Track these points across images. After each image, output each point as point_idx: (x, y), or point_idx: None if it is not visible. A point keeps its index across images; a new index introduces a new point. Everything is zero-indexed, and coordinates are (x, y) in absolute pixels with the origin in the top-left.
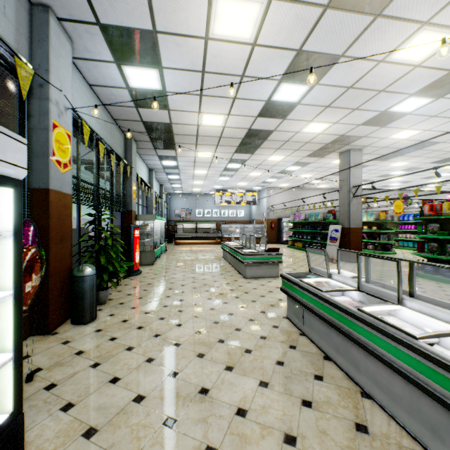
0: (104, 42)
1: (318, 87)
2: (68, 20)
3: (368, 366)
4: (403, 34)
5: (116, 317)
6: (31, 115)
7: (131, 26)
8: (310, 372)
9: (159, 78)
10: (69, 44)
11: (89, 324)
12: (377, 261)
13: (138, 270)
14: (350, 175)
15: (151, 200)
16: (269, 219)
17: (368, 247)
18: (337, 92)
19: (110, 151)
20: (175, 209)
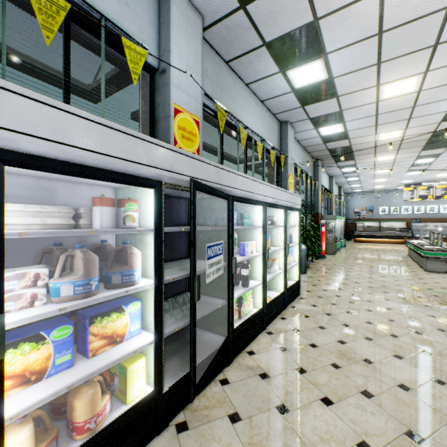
0: (310, 123)
1: None
2: (294, 122)
3: None
4: None
5: (317, 274)
6: (280, 173)
7: (327, 113)
8: (446, 312)
9: (342, 127)
10: (293, 130)
11: (304, 274)
12: None
13: (324, 256)
14: None
15: (331, 202)
16: None
17: None
18: None
19: (305, 175)
20: (354, 207)
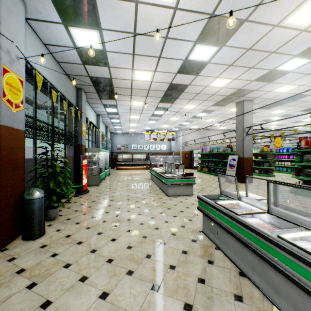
0: (51, 4)
1: (224, 48)
2: None
3: (288, 292)
4: (297, 0)
5: (61, 232)
6: None
7: None
8: (229, 291)
9: (99, 38)
10: (22, 5)
11: (37, 239)
12: (263, 181)
13: (86, 190)
14: (244, 119)
15: (98, 137)
16: (184, 151)
17: (255, 171)
18: (239, 53)
19: (63, 98)
20: (117, 144)
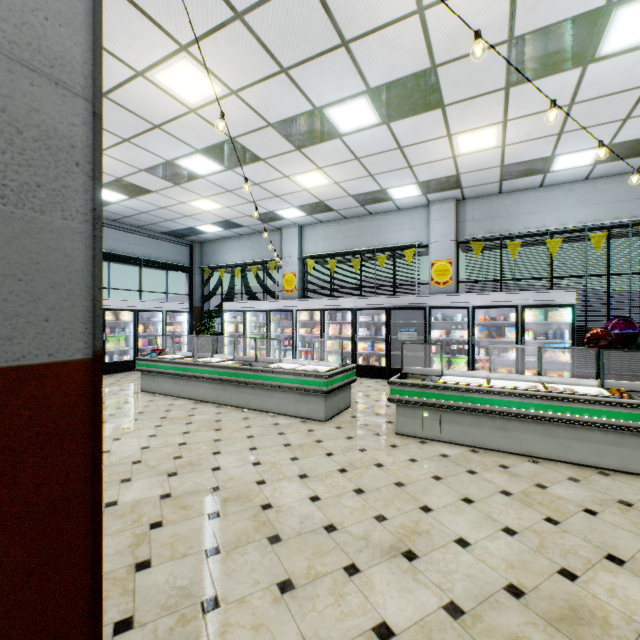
0: None
1: None
2: None
3: None
4: None
5: None
6: None
7: None
8: None
9: None
10: None
11: None
12: None
13: None
14: None
15: None
16: None
17: None
18: None
19: None
20: None
